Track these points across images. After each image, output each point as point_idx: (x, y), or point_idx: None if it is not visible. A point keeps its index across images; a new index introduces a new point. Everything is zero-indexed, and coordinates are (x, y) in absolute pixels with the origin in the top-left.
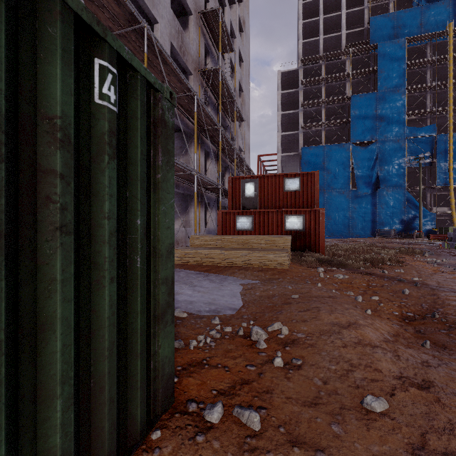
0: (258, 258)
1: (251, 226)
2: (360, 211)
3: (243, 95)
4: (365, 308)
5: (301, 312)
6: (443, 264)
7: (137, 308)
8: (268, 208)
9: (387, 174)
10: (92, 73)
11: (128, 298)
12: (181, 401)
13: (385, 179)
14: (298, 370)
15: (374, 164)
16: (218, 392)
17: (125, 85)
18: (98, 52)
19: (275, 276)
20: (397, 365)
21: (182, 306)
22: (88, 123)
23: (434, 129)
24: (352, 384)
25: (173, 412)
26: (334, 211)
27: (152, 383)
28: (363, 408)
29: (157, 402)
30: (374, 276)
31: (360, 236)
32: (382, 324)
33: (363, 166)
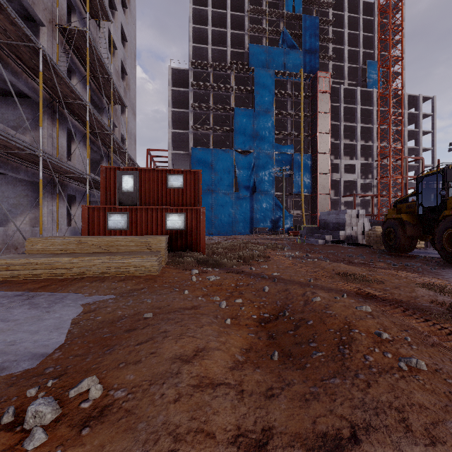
0: (121, 264)
1: (127, 225)
2: (242, 212)
3: (127, 79)
4: (227, 316)
5: (140, 345)
6: (296, 257)
7: None
8: (150, 205)
9: (261, 181)
10: None
11: None
12: None
13: (260, 185)
14: None
15: (252, 171)
16: None
17: None
18: None
19: (139, 285)
20: (236, 414)
21: None
22: None
23: (292, 148)
24: None
25: None
26: (221, 210)
27: None
28: None
29: None
30: (243, 275)
31: (241, 234)
32: (238, 338)
33: (244, 172)
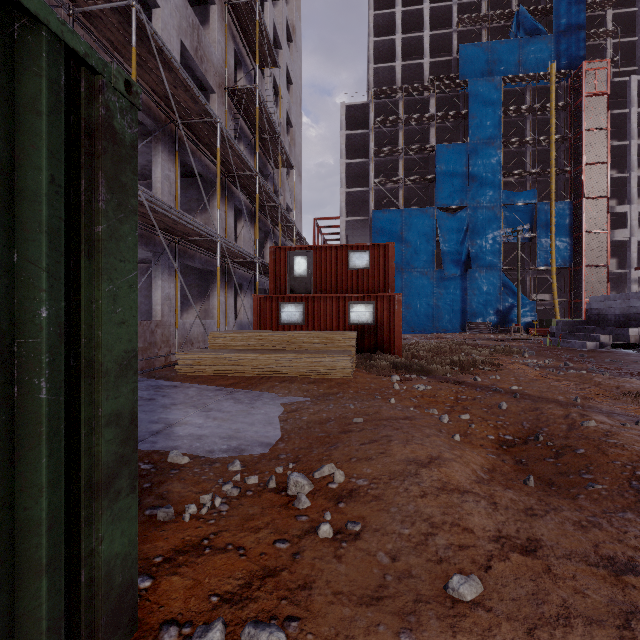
0: (310, 364)
1: (302, 318)
2: (448, 299)
3: (292, 132)
4: (453, 432)
5: (365, 445)
6: (546, 367)
7: (41, 479)
8: (327, 292)
9: (479, 251)
10: None
11: (17, 462)
12: (150, 626)
13: (477, 257)
14: (355, 541)
15: (464, 236)
16: (221, 598)
17: (7, 43)
18: None
19: (332, 389)
20: (493, 519)
21: (183, 444)
22: None
23: (534, 195)
24: (432, 556)
25: None
26: (415, 297)
27: (83, 611)
28: (447, 597)
29: None
30: (464, 386)
31: (447, 331)
32: (475, 455)
33: (451, 239)
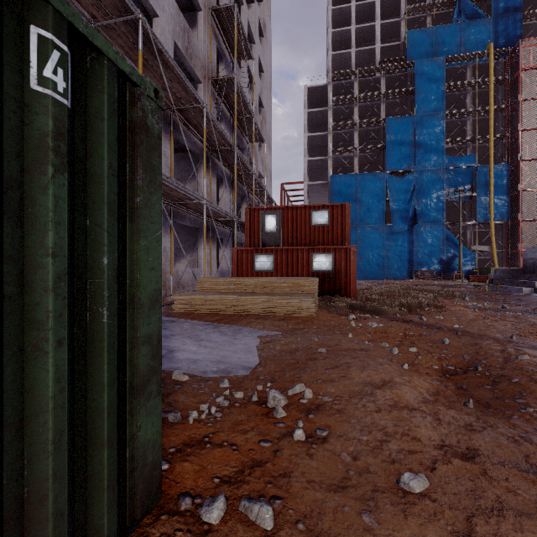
0: (280, 304)
1: (273, 267)
2: (396, 250)
3: (263, 112)
4: (402, 361)
5: (328, 370)
6: (484, 309)
7: (103, 380)
8: (293, 245)
9: (425, 208)
10: (27, 45)
11: (89, 367)
12: (171, 496)
13: (422, 214)
14: (323, 443)
15: (411, 196)
16: (221, 480)
17: (83, 71)
18: (36, 17)
19: (299, 325)
20: (438, 432)
21: (183, 366)
22: (19, 118)
23: (474, 159)
24: (387, 458)
25: (159, 514)
26: (367, 249)
27: (127, 478)
28: (399, 489)
29: (136, 502)
30: (411, 324)
31: (396, 278)
32: (421, 381)
33: (399, 198)
